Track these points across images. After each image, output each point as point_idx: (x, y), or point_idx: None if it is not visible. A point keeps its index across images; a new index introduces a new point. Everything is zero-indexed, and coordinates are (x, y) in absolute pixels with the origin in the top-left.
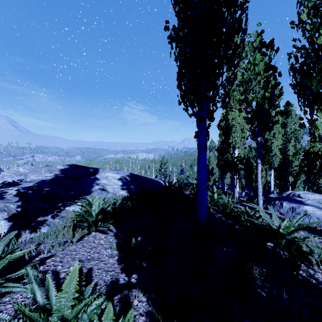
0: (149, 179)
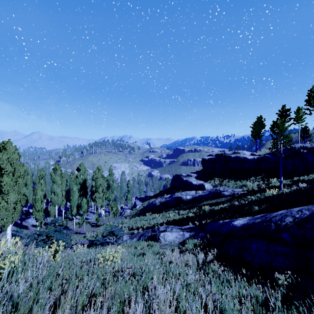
0: None
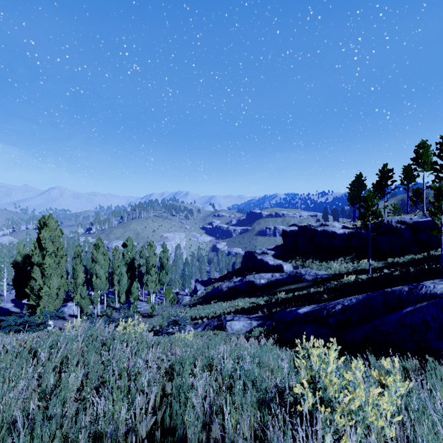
0: (1, 310)
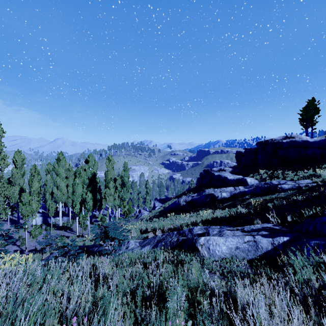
0: None
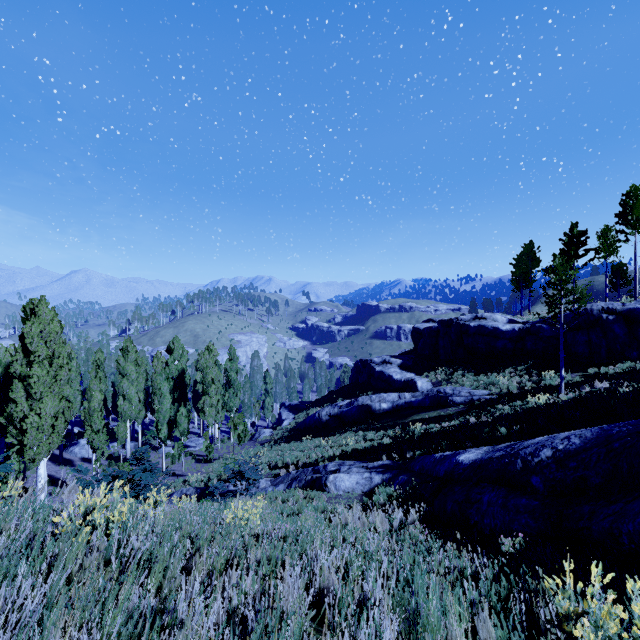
0: None
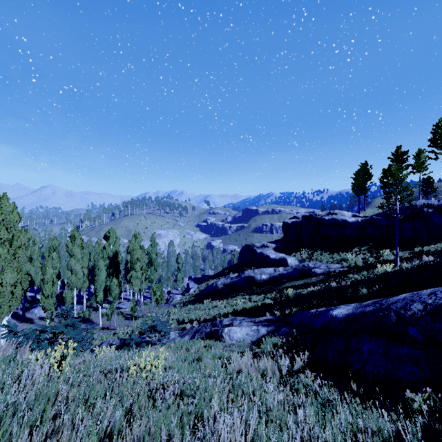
0: None
